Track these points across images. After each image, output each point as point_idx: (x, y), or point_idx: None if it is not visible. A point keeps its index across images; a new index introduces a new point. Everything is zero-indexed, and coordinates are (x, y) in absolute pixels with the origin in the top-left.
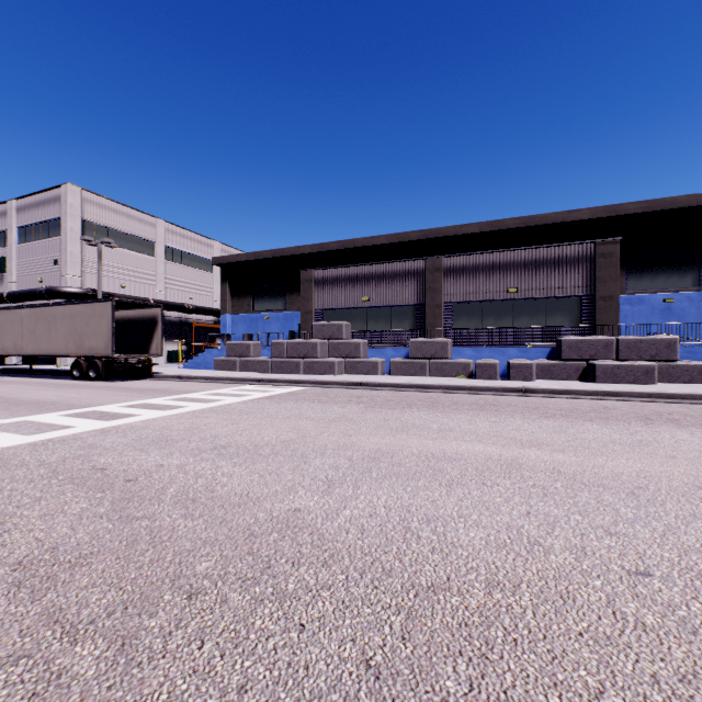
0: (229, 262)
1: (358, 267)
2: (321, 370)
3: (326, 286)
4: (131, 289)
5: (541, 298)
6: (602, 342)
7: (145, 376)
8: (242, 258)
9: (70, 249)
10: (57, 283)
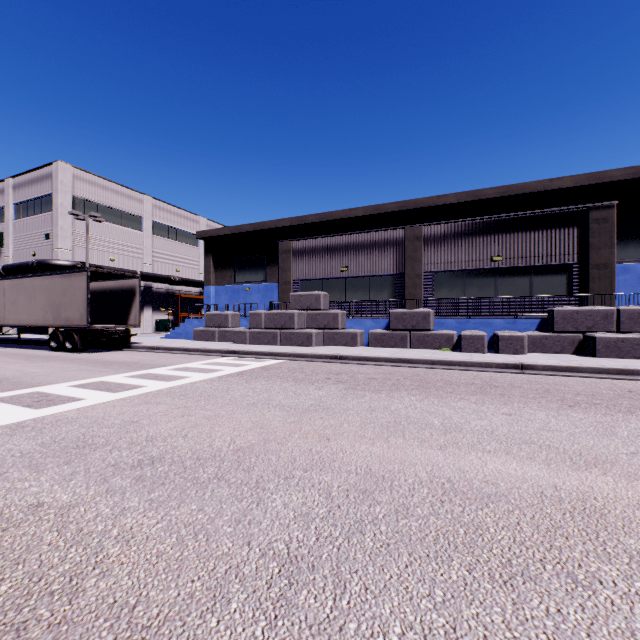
0: (212, 236)
1: (336, 237)
2: (299, 341)
3: (304, 257)
4: (119, 261)
5: (527, 267)
6: (601, 313)
7: (123, 347)
8: (225, 231)
9: (60, 224)
10: (49, 256)
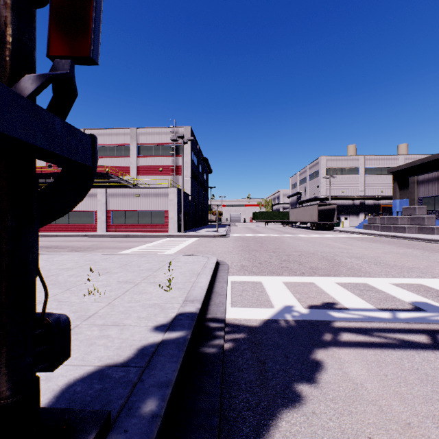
0: (396, 170)
1: None
2: (399, 230)
3: (423, 184)
4: (346, 192)
5: None
6: None
7: (331, 230)
8: (403, 167)
9: (321, 181)
10: (318, 194)
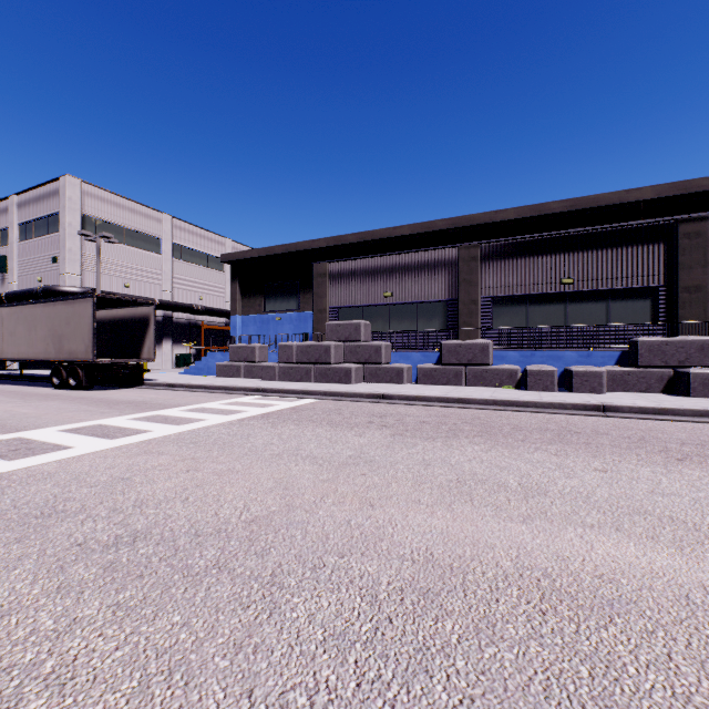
0: (239, 259)
1: (378, 257)
2: (336, 377)
3: (342, 281)
4: (135, 288)
5: (604, 291)
6: (696, 344)
7: (135, 384)
8: (253, 254)
9: (69, 245)
10: (56, 282)
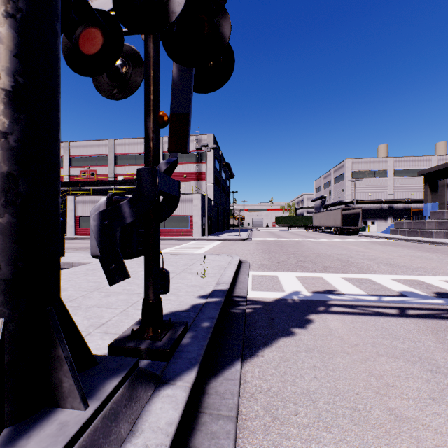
0: (427, 173)
1: None
2: (426, 235)
3: None
4: (373, 195)
5: None
6: None
7: (355, 235)
8: (434, 169)
9: (346, 184)
10: (343, 198)
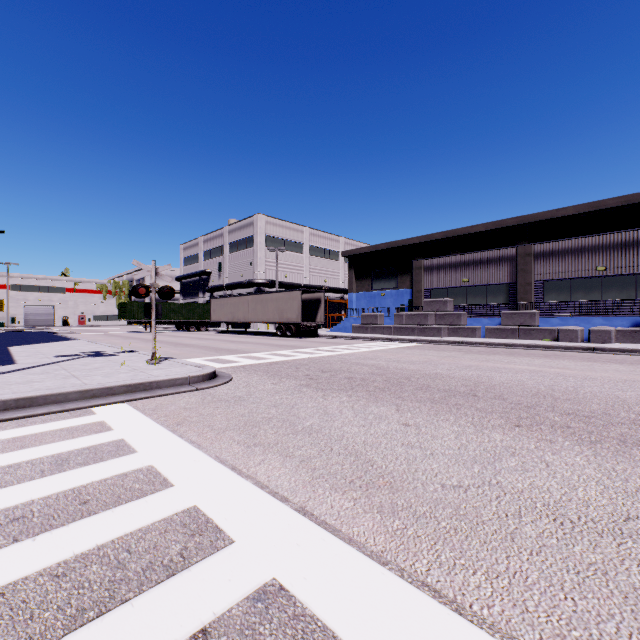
0: (354, 254)
1: (458, 256)
2: (430, 333)
3: (432, 272)
4: (290, 277)
5: (630, 275)
6: None
7: (313, 336)
8: (364, 250)
9: (259, 255)
10: (251, 277)
